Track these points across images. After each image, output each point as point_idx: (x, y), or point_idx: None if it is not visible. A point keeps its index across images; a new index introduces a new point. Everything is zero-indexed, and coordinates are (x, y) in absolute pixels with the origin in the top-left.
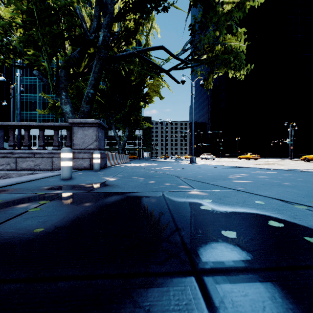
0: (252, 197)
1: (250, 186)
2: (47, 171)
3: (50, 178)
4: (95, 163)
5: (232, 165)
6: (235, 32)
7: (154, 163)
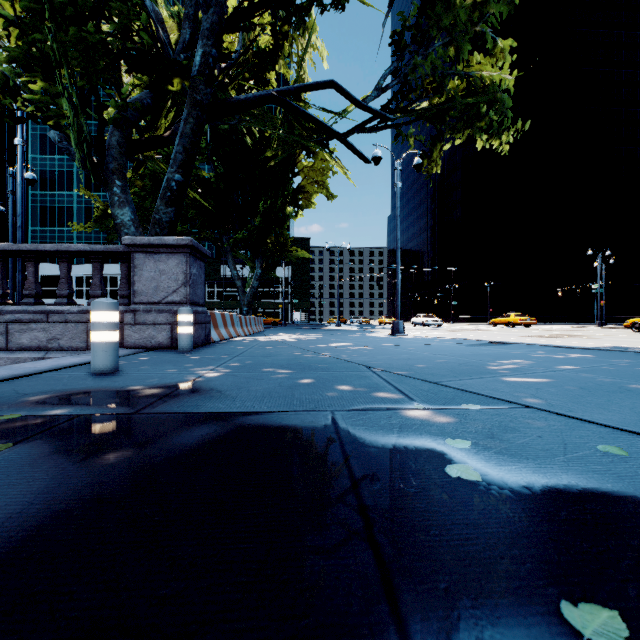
0: (577, 430)
1: (553, 394)
2: (75, 352)
3: (67, 371)
4: (181, 334)
5: (482, 338)
6: (491, 49)
7: (315, 333)
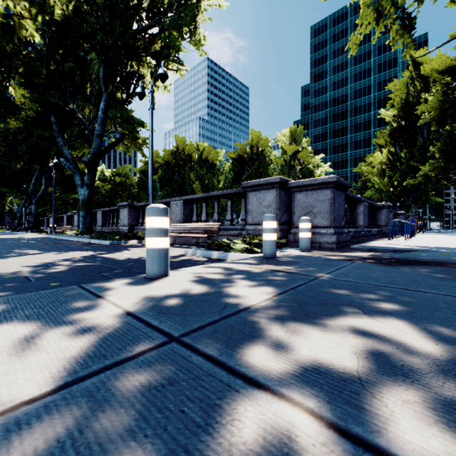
0: None
1: None
2: None
3: None
4: None
5: None
6: None
7: None
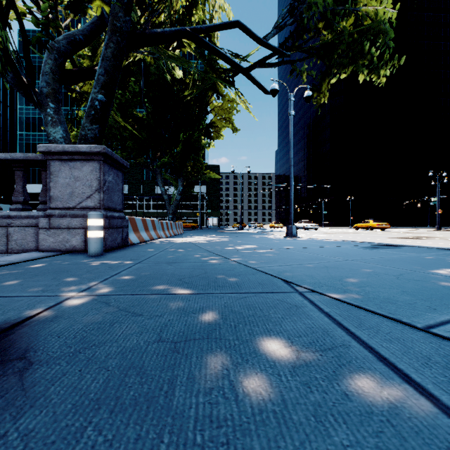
0: None
1: None
2: None
3: None
4: (90, 238)
5: (359, 239)
6: None
7: (223, 235)
